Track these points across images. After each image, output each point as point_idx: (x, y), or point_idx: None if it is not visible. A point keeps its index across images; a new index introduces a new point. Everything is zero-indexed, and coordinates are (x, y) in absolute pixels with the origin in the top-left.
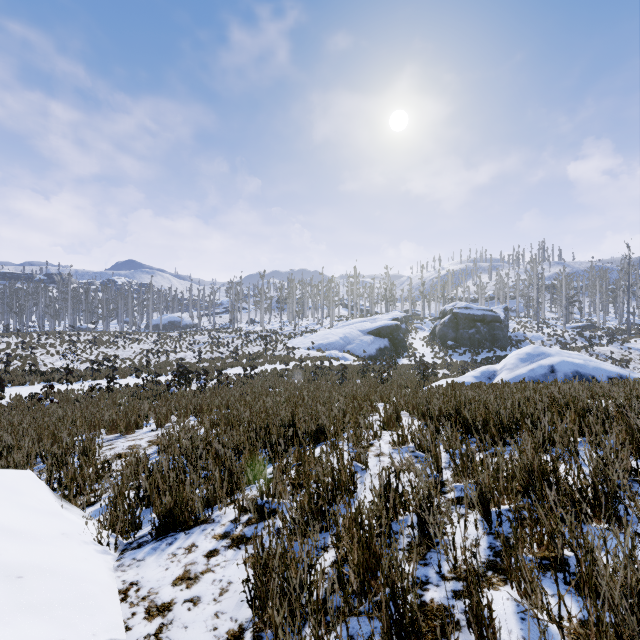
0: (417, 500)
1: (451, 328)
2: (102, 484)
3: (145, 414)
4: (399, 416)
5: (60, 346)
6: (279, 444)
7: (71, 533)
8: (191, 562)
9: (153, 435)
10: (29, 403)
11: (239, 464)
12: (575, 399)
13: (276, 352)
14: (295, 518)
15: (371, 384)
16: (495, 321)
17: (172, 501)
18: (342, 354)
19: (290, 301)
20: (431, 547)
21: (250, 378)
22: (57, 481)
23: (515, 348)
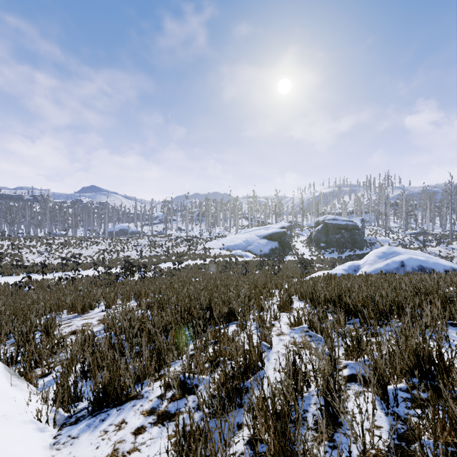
0: (323, 384)
1: (323, 234)
2: (55, 358)
3: (97, 298)
4: (291, 300)
5: (40, 247)
6: (199, 324)
7: (11, 414)
8: (120, 440)
9: (102, 315)
10: (13, 289)
11: (166, 342)
12: (438, 289)
13: (197, 251)
14: (213, 394)
15: (267, 275)
16: (355, 229)
17: (107, 379)
18: (244, 253)
19: (207, 215)
20: (336, 427)
21: (178, 270)
22: (21, 355)
23: (369, 248)
